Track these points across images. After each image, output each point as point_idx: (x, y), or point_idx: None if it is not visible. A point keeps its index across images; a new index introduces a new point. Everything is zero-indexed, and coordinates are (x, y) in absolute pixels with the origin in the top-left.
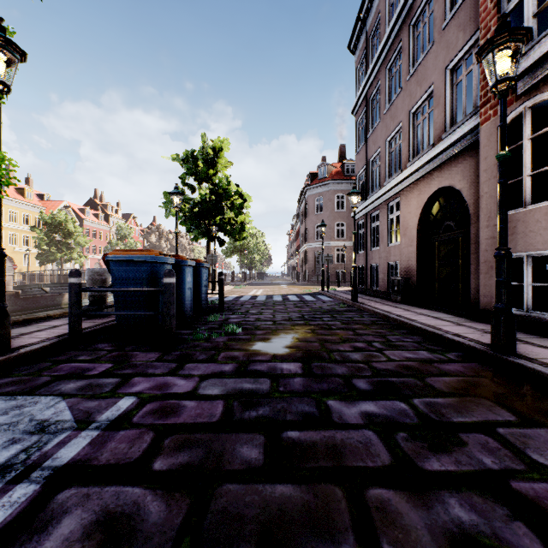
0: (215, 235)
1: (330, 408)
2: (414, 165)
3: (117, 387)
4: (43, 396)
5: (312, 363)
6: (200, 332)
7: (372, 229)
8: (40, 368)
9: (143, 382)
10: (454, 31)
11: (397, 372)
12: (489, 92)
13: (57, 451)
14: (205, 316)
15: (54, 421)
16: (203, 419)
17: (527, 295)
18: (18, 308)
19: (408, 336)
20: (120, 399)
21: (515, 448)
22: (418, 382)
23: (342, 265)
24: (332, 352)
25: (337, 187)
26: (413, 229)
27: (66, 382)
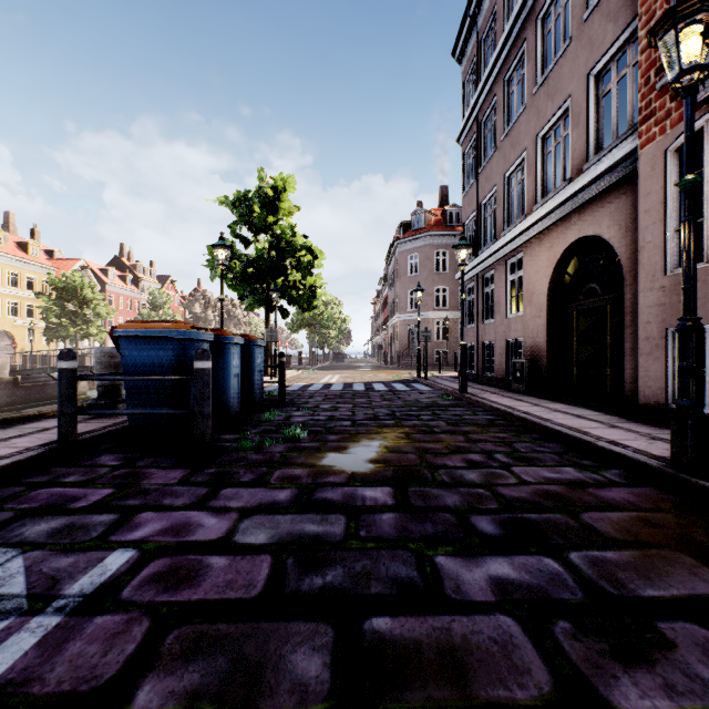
0: (276, 304)
1: (440, 569)
2: (544, 208)
3: (111, 530)
4: None
5: (409, 488)
6: (249, 437)
7: (484, 294)
8: (4, 496)
9: (152, 521)
10: (600, 22)
11: (537, 504)
12: (653, 101)
13: None
14: (259, 413)
15: None
16: (235, 591)
17: None
18: (17, 400)
19: (542, 443)
20: (110, 552)
21: None
22: (570, 521)
23: (444, 342)
24: (437, 469)
25: (437, 240)
26: (541, 294)
27: (35, 521)
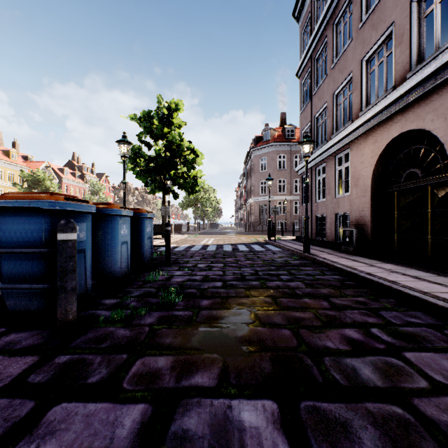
0: (169, 188)
1: None
2: (371, 111)
3: None
4: None
5: (299, 401)
6: (127, 303)
7: (317, 181)
8: None
9: None
10: None
11: None
12: None
13: None
14: (147, 272)
15: None
16: None
17: None
18: None
19: (406, 310)
20: None
21: None
22: None
23: (284, 216)
24: (320, 356)
25: (279, 148)
26: (366, 178)
27: None
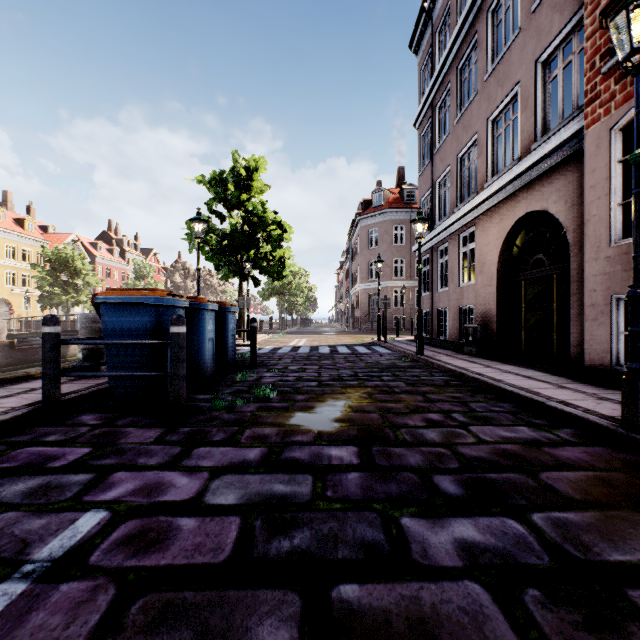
0: (248, 274)
1: (406, 531)
2: (495, 185)
3: (85, 490)
4: None
5: (373, 447)
6: (223, 397)
7: (439, 265)
8: None
9: (126, 480)
10: (547, 13)
11: (496, 463)
12: (598, 84)
13: None
14: (232, 374)
15: None
16: (203, 556)
17: None
18: (13, 361)
19: (496, 403)
20: (82, 514)
21: None
22: (530, 480)
23: (401, 309)
24: (399, 428)
25: (395, 216)
26: (492, 264)
27: (13, 480)
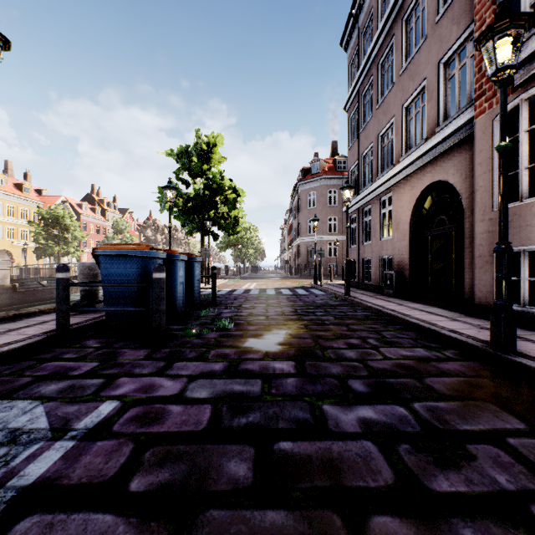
0: (209, 230)
1: (326, 413)
2: (407, 160)
3: (100, 389)
4: (20, 400)
5: (306, 362)
6: (192, 328)
7: (364, 223)
8: (23, 367)
9: (128, 383)
10: (447, 24)
11: (394, 372)
12: (484, 84)
13: (25, 467)
14: (198, 310)
15: (27, 430)
16: (188, 427)
17: (524, 290)
18: (15, 301)
19: (402, 331)
20: (102, 403)
21: (530, 463)
22: (417, 383)
23: (335, 258)
24: (326, 349)
25: (330, 182)
26: (405, 223)
27: (47, 383)
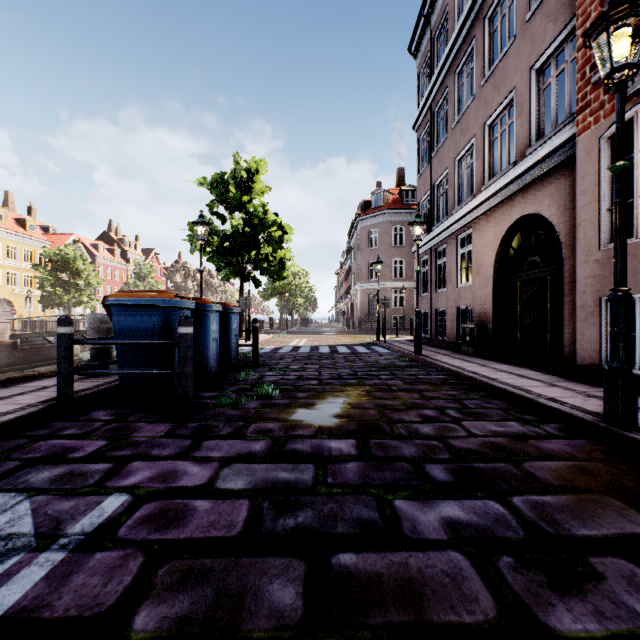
0: (249, 274)
1: (398, 511)
2: (491, 188)
3: (106, 477)
4: (1, 492)
5: (370, 440)
6: (227, 395)
7: (437, 266)
8: (10, 447)
9: (143, 469)
10: (541, 22)
11: (484, 454)
12: (588, 94)
13: None
14: (235, 373)
15: (5, 535)
16: (218, 531)
17: None
18: (16, 361)
19: (489, 400)
20: (106, 497)
21: None
22: (514, 469)
23: (401, 309)
24: (395, 423)
25: (395, 217)
26: (488, 266)
27: (39, 469)
